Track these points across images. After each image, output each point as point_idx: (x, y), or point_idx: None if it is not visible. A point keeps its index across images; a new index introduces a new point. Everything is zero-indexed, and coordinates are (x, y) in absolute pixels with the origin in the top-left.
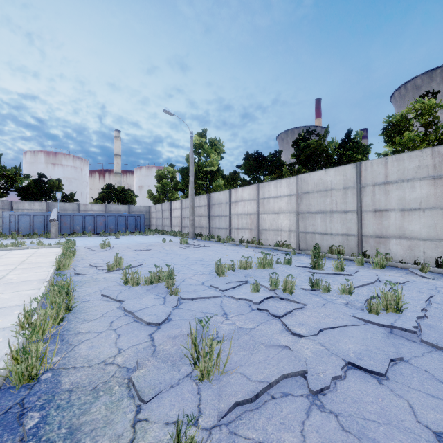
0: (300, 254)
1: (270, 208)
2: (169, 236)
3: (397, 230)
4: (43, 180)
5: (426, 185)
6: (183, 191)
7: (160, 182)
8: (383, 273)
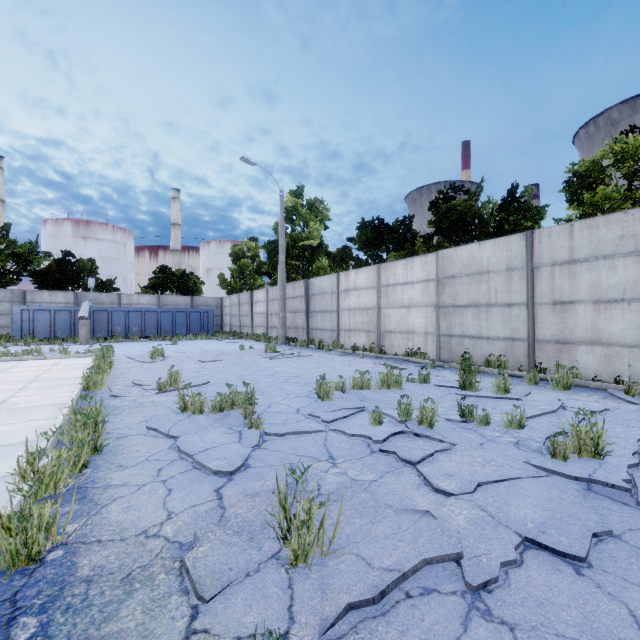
0: (442, 367)
1: (398, 299)
2: (249, 341)
3: (588, 331)
4: (70, 260)
5: (633, 265)
6: (269, 276)
7: (236, 263)
8: (568, 396)
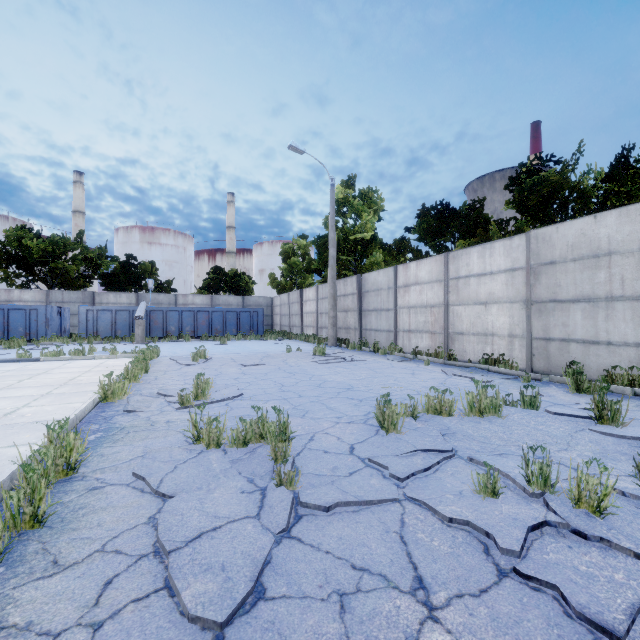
0: (539, 381)
1: (471, 294)
2: (298, 341)
3: None
4: (133, 263)
5: None
6: (319, 273)
7: (286, 261)
8: None
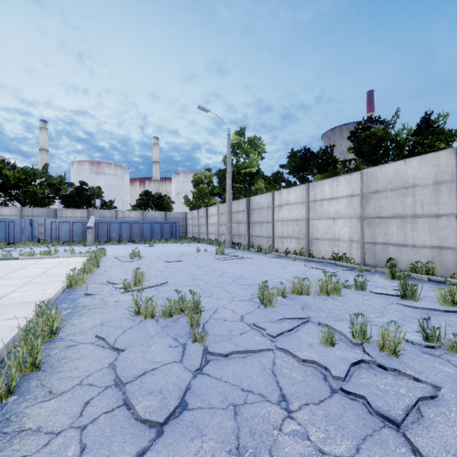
0: (368, 271)
1: (324, 212)
2: (205, 244)
3: None
4: (85, 188)
5: None
6: (220, 196)
7: (196, 187)
8: None
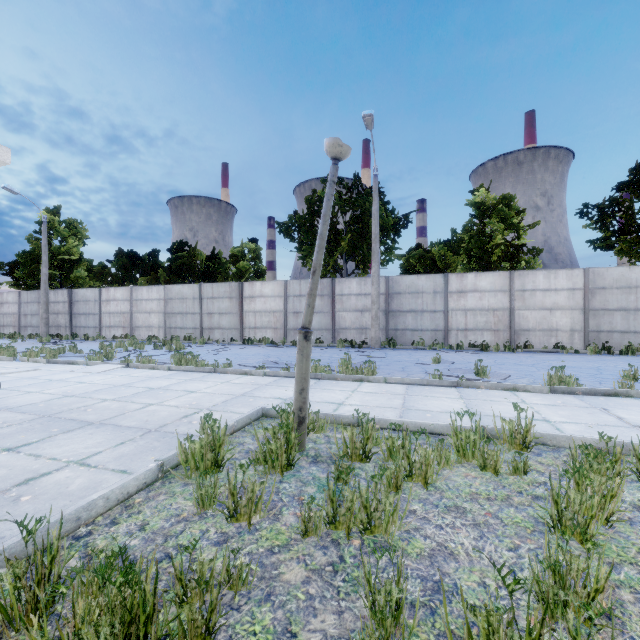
0: None
1: (144, 308)
2: (0, 339)
3: (218, 324)
4: None
5: (228, 301)
6: (14, 277)
7: None
8: (201, 345)
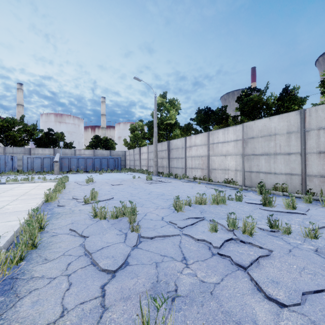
0: (246, 190)
1: (219, 151)
2: (138, 173)
3: None
4: (52, 133)
5: None
6: (149, 139)
7: (132, 133)
8: None
